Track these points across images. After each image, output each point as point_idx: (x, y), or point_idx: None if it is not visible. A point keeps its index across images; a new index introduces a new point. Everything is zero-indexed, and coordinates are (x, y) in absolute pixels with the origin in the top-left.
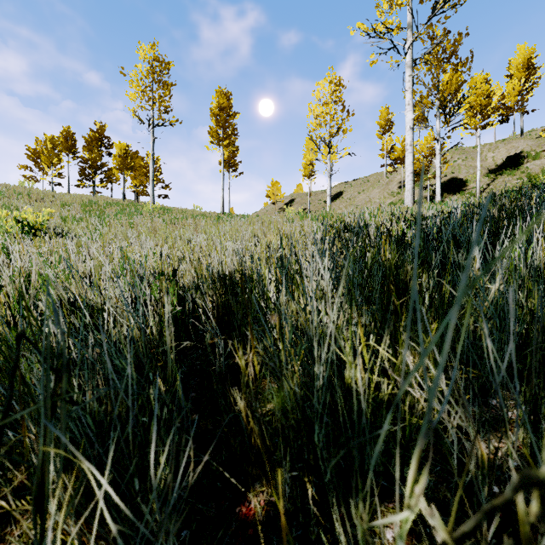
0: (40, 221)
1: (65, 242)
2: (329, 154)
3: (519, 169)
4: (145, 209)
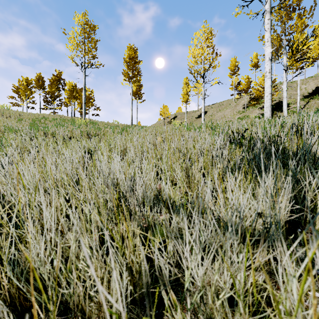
0: None
1: None
2: (203, 83)
3: None
4: (77, 122)
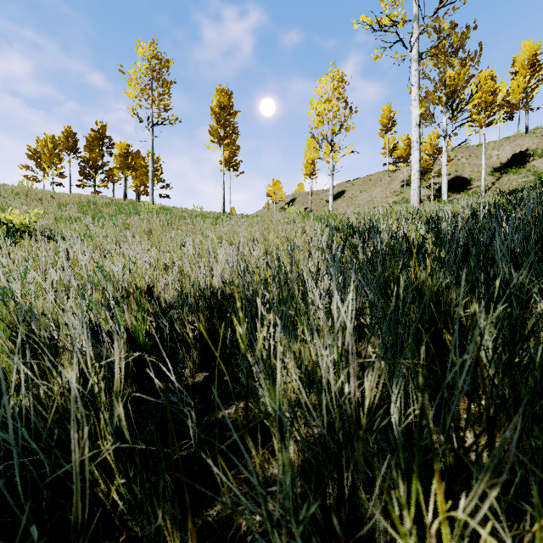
0: (26, 223)
1: (47, 246)
2: (331, 152)
3: (525, 168)
4: (143, 209)
